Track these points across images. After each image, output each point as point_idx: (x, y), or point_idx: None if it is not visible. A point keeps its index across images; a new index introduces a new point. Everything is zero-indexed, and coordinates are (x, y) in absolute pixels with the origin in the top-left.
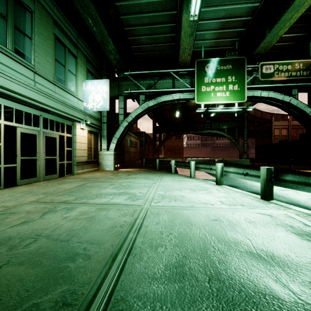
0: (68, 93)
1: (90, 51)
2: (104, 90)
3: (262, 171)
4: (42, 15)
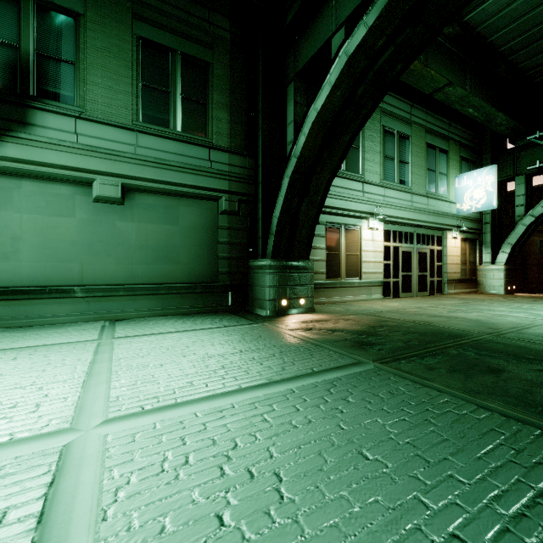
0: (439, 200)
1: (464, 131)
2: (489, 182)
3: None
4: (416, 133)
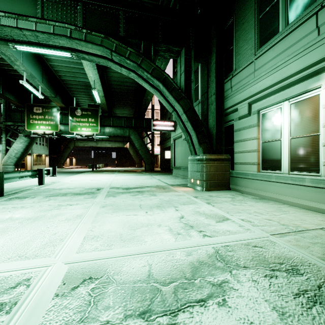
0: None
1: None
2: None
3: None
4: None
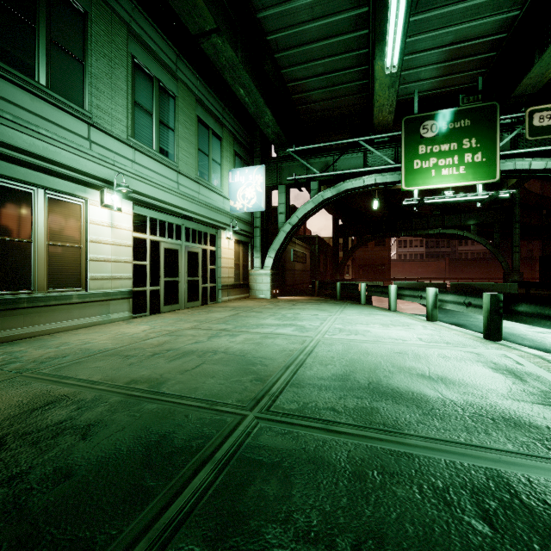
0: (212, 191)
1: (238, 125)
2: (258, 181)
3: (485, 299)
4: (185, 97)
